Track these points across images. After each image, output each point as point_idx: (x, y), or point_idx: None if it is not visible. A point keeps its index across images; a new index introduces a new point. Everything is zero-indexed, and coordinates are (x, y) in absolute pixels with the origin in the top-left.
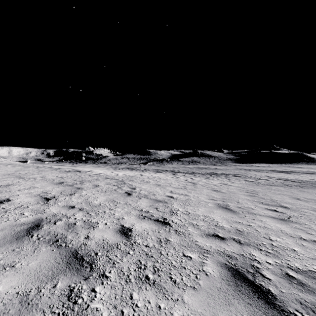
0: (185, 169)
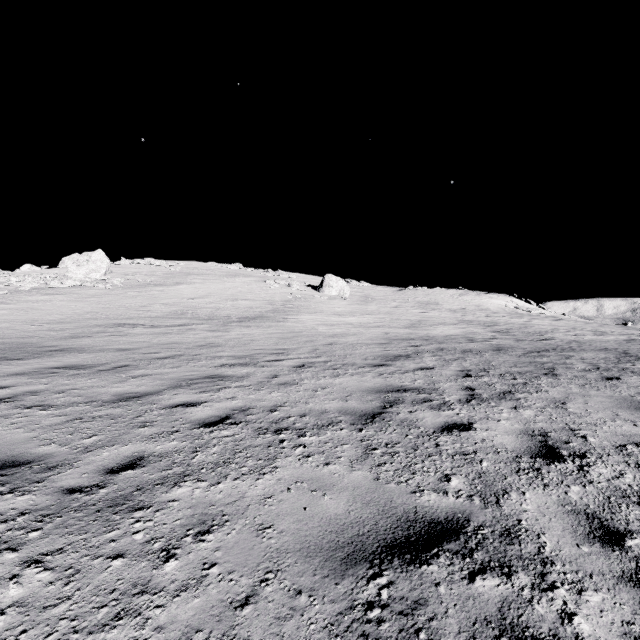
0: None
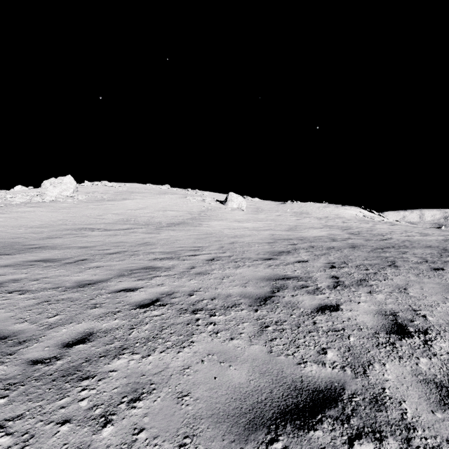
0: None
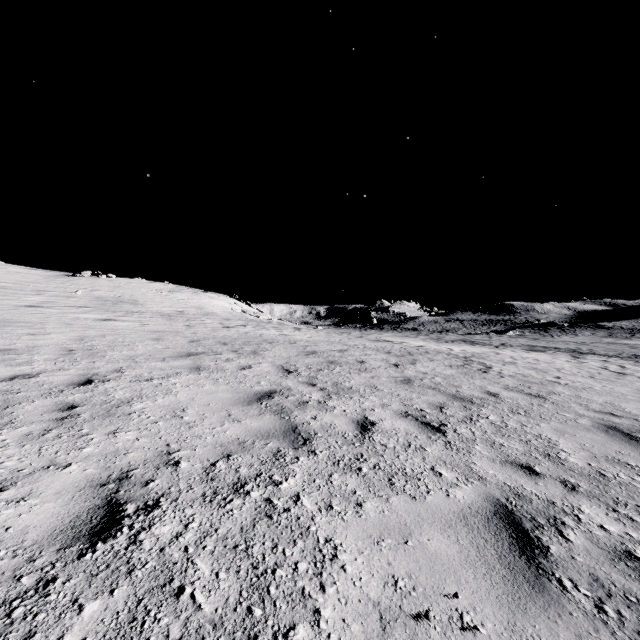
0: (614, 348)
